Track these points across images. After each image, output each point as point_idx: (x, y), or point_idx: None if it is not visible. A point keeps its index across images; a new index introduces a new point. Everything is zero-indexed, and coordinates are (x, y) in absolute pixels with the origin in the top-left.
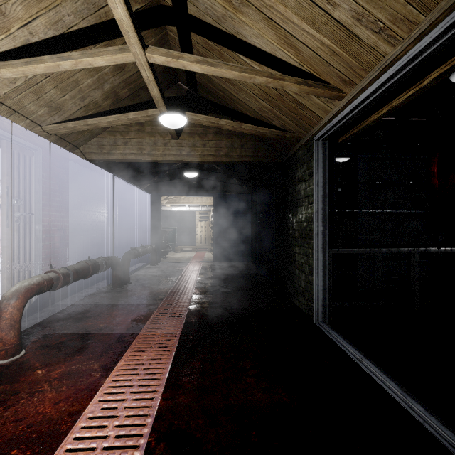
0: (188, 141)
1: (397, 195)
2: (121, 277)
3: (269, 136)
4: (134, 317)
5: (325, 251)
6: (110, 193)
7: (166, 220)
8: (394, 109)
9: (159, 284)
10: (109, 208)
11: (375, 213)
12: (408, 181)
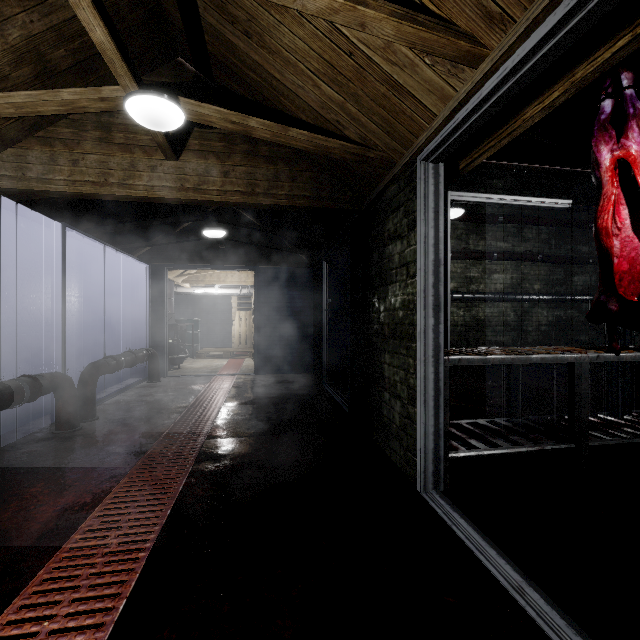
0: (195, 165)
1: (521, 273)
2: (76, 410)
3: (339, 155)
4: (70, 499)
5: (439, 362)
6: (57, 257)
7: (186, 309)
8: (576, 89)
9: (151, 418)
10: (55, 285)
11: (492, 299)
12: (536, 254)
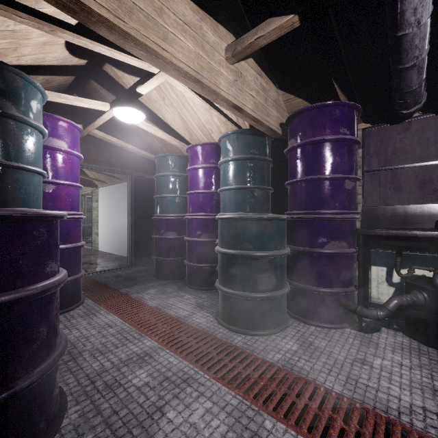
0: None
1: None
2: None
3: None
4: None
5: None
6: None
7: None
8: None
9: None
10: None
11: None
12: None
